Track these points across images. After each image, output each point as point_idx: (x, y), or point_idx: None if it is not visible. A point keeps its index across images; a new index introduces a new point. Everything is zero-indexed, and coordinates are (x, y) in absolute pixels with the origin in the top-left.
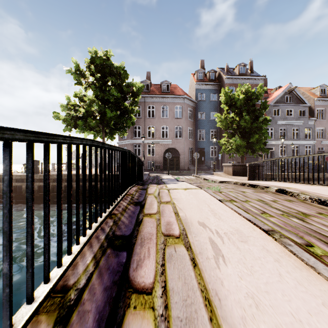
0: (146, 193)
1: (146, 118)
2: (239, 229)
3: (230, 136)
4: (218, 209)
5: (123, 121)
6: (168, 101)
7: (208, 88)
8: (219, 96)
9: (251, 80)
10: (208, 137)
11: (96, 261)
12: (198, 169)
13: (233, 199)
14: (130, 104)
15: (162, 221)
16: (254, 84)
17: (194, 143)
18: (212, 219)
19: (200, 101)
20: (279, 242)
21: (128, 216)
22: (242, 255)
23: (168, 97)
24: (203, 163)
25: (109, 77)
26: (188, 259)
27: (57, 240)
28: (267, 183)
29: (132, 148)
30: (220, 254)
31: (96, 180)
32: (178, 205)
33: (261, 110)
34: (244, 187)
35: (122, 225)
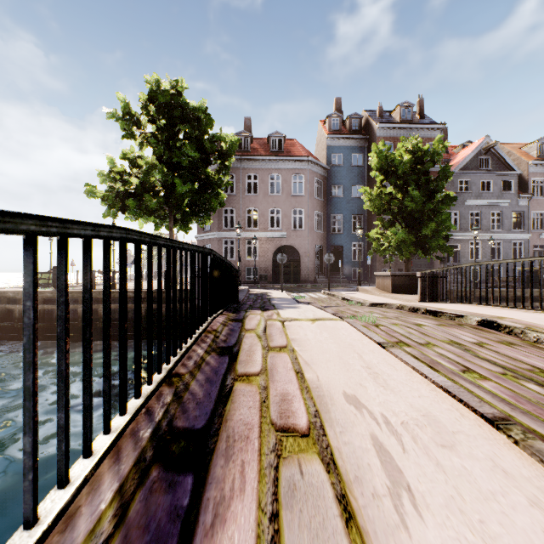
0: (241, 329)
1: (244, 196)
2: (431, 414)
3: (387, 225)
4: (379, 365)
5: (205, 200)
6: (281, 167)
7: (349, 145)
8: (367, 158)
9: (422, 131)
10: (349, 227)
11: (122, 504)
12: (331, 281)
13: (403, 340)
14: (216, 171)
15: (271, 391)
16: (426, 137)
17: (325, 238)
18: (371, 388)
19: (334, 166)
20: (526, 450)
21: (205, 379)
22: (452, 488)
23: (281, 159)
24: (339, 271)
25: (181, 126)
26: (332, 498)
27: (24, 463)
28: (456, 307)
29: (220, 246)
30: (401, 484)
31: (136, 310)
32: (301, 354)
33: (440, 182)
34: (417, 315)
35: (190, 402)
